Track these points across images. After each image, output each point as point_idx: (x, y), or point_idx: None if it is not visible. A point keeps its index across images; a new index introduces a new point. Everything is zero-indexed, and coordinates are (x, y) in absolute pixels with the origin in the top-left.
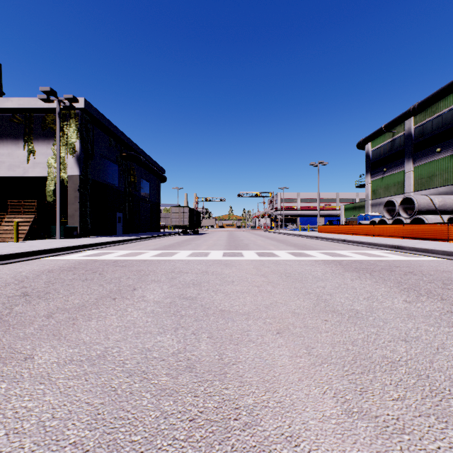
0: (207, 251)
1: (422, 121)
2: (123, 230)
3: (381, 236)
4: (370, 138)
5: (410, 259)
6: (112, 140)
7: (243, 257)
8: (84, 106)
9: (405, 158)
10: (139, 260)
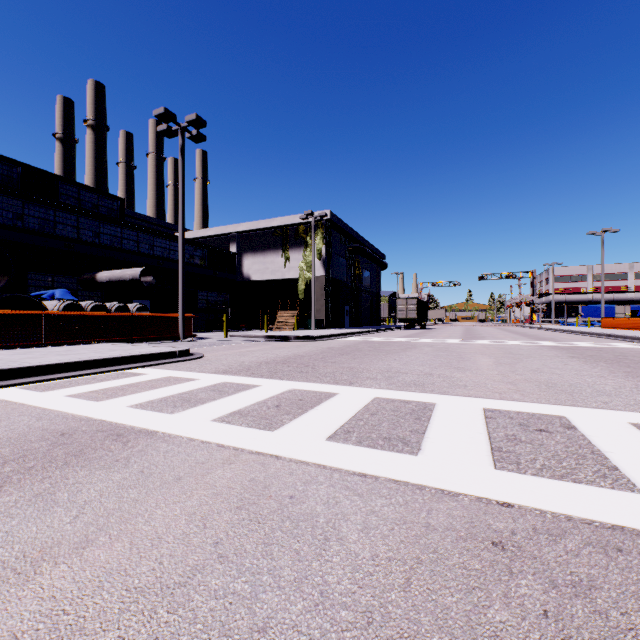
0: (444, 339)
1: None
2: (350, 323)
3: None
4: None
5: (636, 347)
6: (342, 237)
7: (475, 342)
8: (329, 217)
9: None
10: (398, 341)
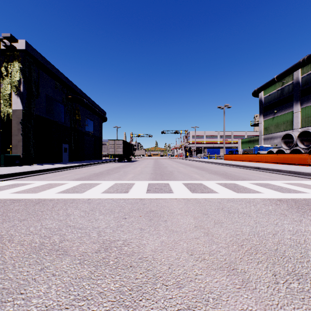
0: (130, 182)
1: (308, 71)
2: (69, 158)
3: (284, 164)
4: (264, 87)
5: None
6: (58, 84)
7: (171, 193)
8: (25, 48)
9: (294, 101)
10: (32, 200)
